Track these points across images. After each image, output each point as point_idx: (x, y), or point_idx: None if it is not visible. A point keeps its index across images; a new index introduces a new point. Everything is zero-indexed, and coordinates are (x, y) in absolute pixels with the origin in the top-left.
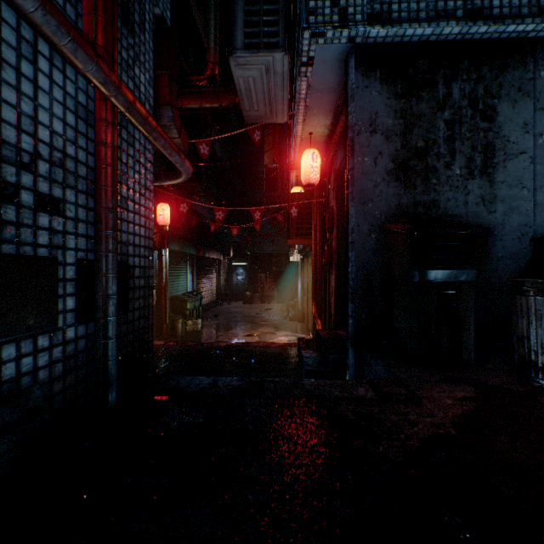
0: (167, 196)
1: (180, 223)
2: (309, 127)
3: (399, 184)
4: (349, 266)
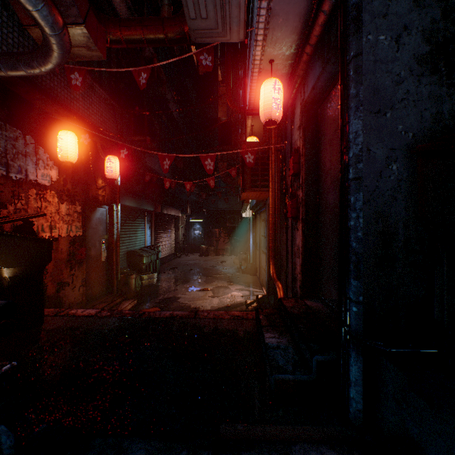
0: (117, 149)
1: (135, 180)
2: (271, 49)
3: (437, 78)
4: (351, 218)
